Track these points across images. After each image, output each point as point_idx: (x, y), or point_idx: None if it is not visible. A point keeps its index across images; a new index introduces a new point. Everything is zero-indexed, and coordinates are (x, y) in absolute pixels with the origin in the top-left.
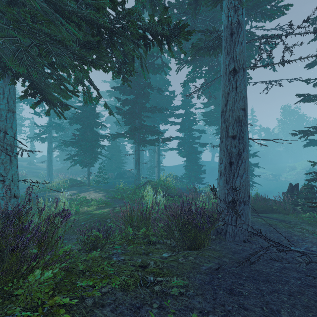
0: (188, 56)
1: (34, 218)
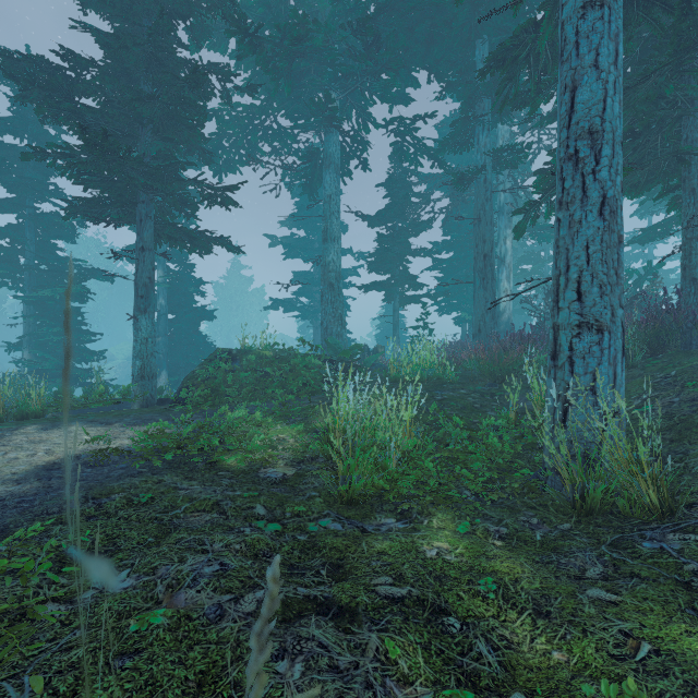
0: (284, 87)
1: (630, 329)
